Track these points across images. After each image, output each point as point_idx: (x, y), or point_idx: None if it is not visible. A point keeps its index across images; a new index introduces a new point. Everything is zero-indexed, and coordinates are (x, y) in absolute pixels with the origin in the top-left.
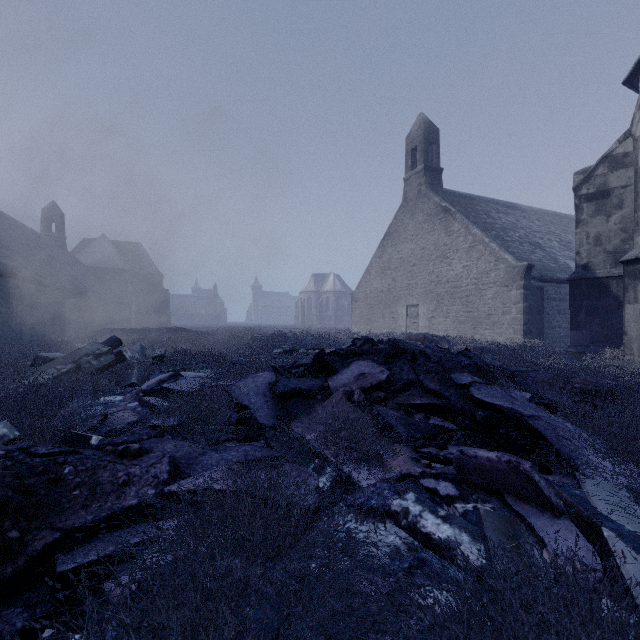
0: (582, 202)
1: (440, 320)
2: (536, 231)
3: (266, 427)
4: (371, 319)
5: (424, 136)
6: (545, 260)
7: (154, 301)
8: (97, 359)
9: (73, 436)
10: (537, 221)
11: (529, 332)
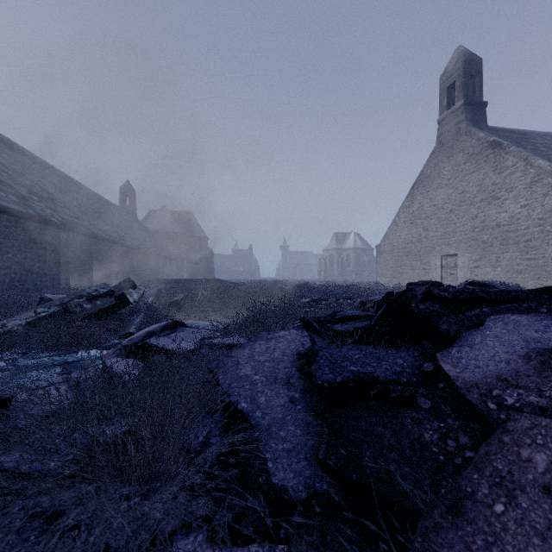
0: None
1: (487, 270)
2: None
3: (291, 501)
4: (398, 271)
5: (464, 69)
6: None
7: (201, 259)
8: (91, 302)
9: None
10: None
11: None
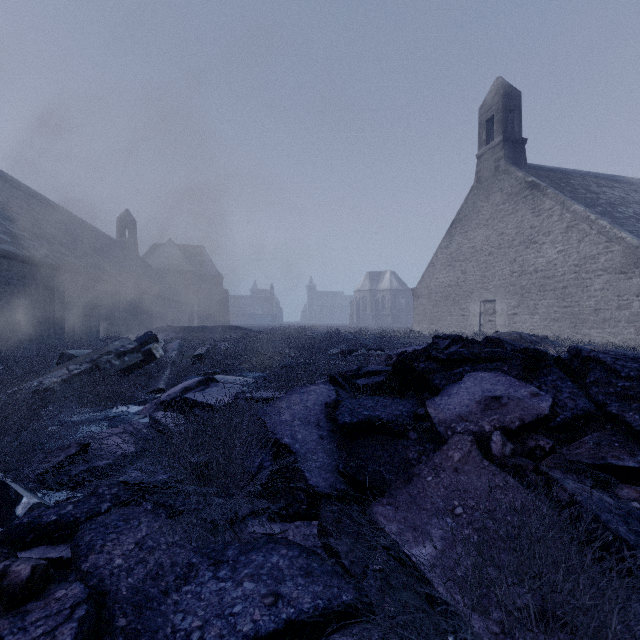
0: None
1: (525, 317)
2: None
3: (321, 494)
4: (436, 317)
5: (503, 102)
6: None
7: (215, 301)
8: (120, 358)
9: (1, 491)
10: None
11: None
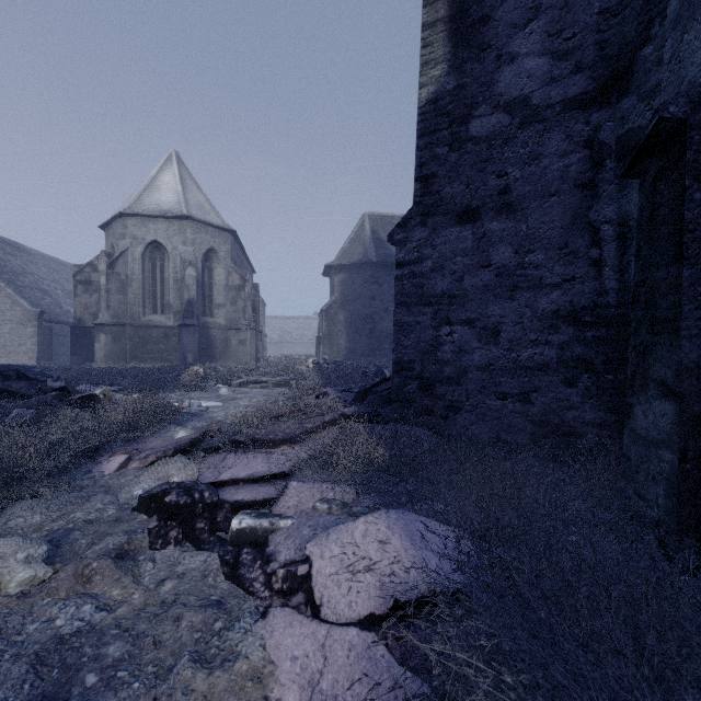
0: (78, 284)
1: None
2: (44, 278)
3: None
4: None
5: None
6: (53, 306)
7: None
8: None
9: None
10: (44, 268)
11: (42, 359)
